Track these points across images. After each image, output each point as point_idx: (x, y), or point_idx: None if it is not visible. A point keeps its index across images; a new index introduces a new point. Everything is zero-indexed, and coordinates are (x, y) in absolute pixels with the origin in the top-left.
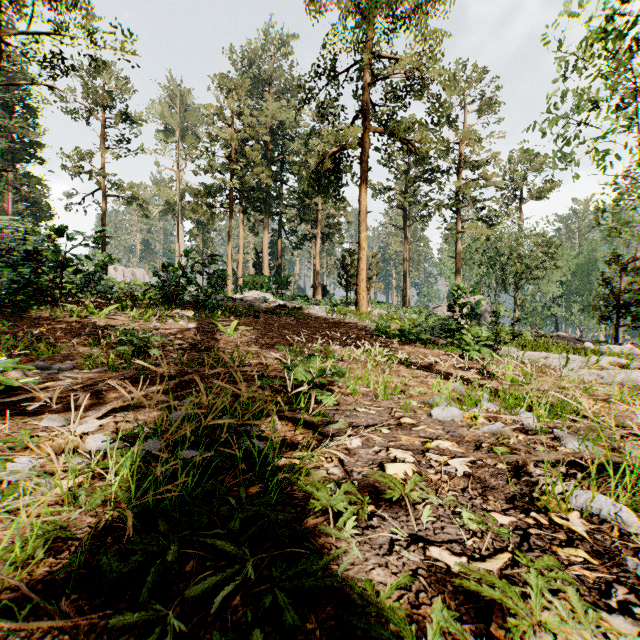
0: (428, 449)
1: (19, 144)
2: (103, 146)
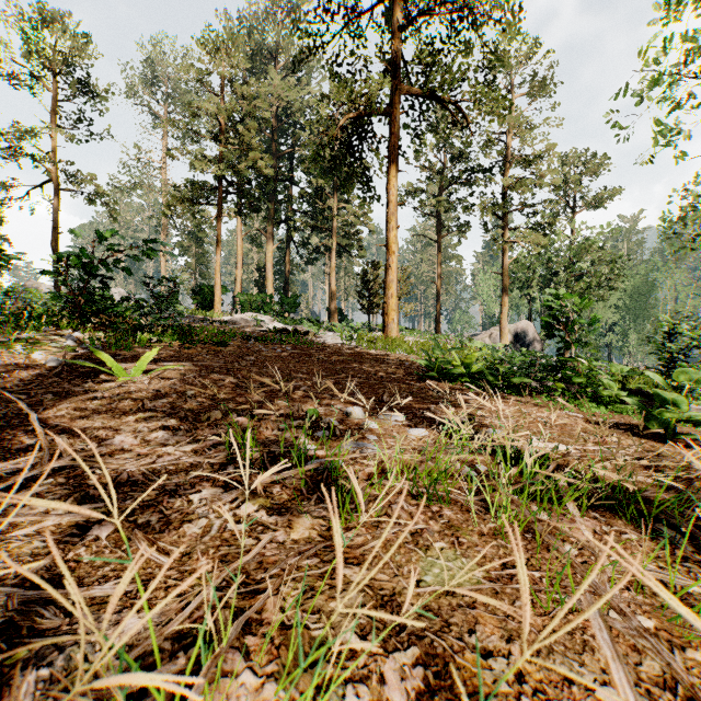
0: None
1: None
2: (54, 125)
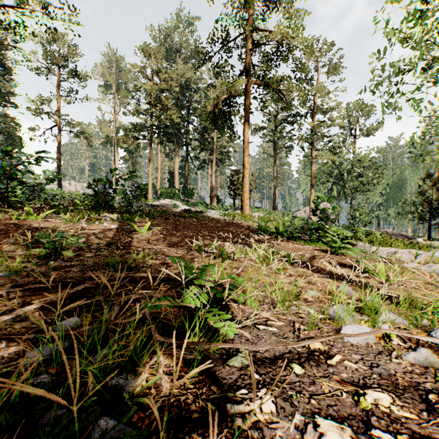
0: (368, 415)
1: None
2: (58, 94)
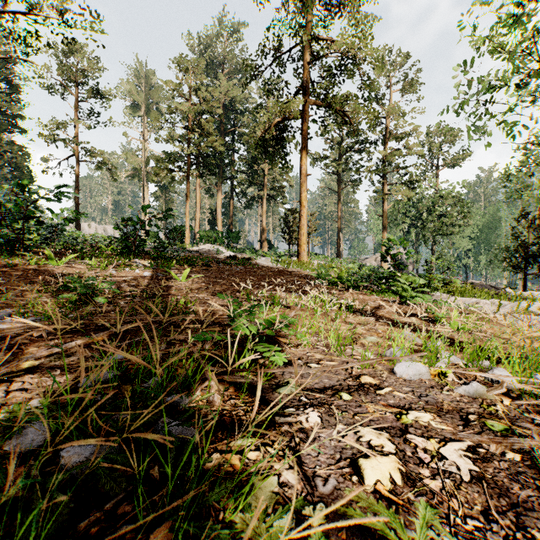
0: (406, 427)
1: (3, 116)
2: (76, 117)
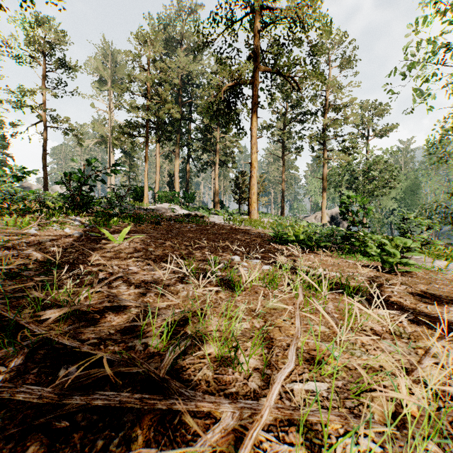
0: None
1: None
2: (44, 87)
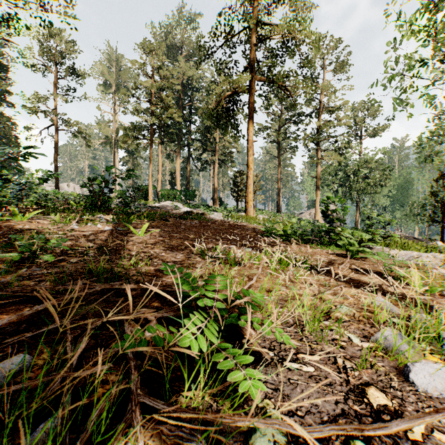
0: None
1: None
2: (55, 92)
